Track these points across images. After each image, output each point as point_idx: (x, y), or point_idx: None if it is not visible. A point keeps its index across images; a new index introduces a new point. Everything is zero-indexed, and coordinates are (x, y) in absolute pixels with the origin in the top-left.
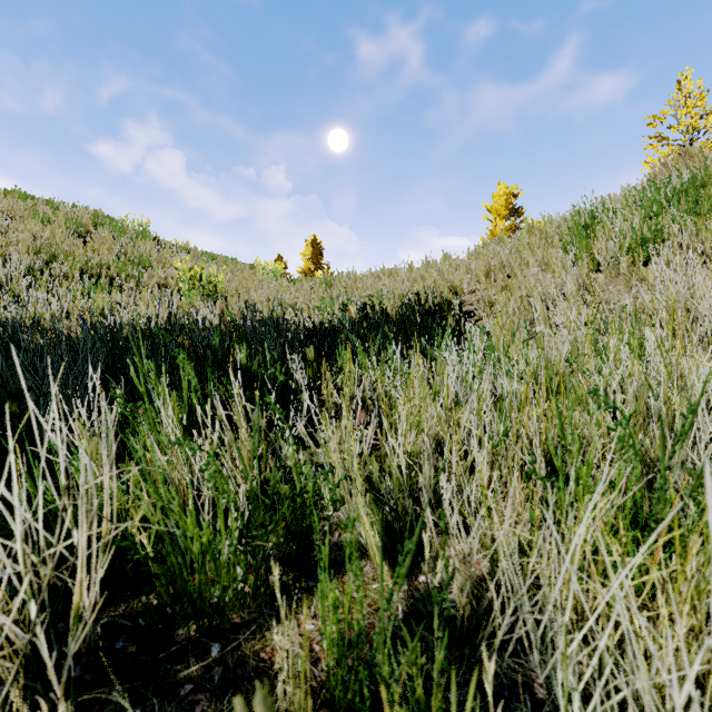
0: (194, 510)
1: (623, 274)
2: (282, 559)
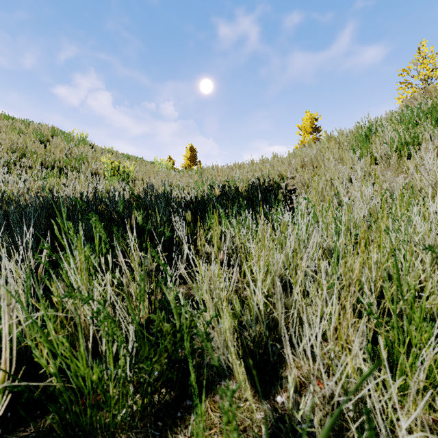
0: (84, 353)
1: (392, 165)
2: (164, 382)
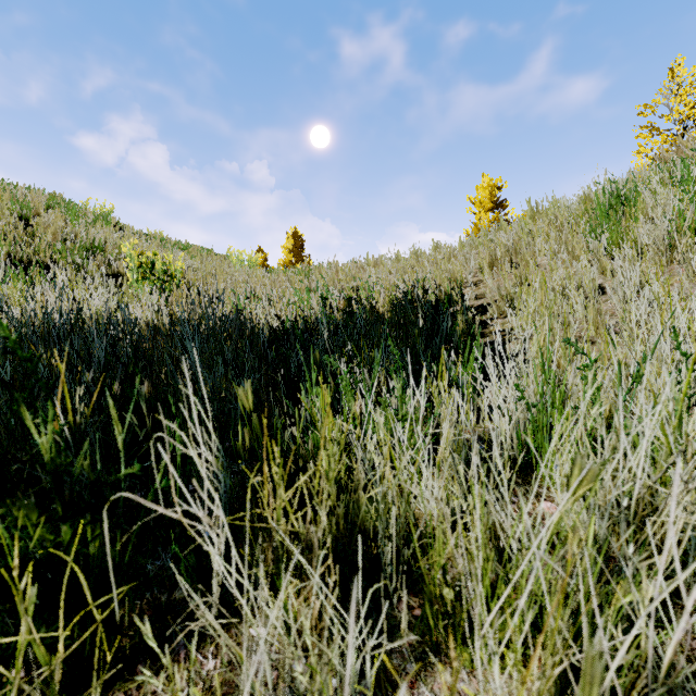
0: None
1: (677, 261)
2: None
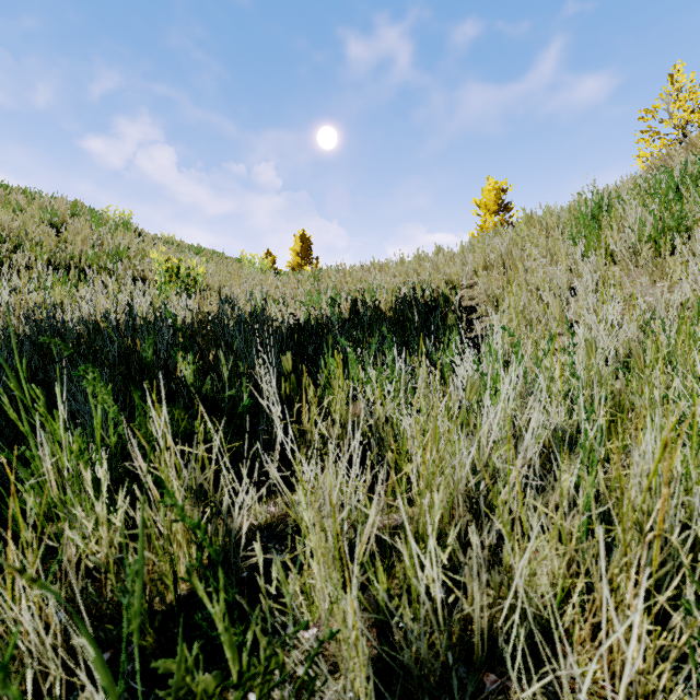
0: None
1: (641, 266)
2: None
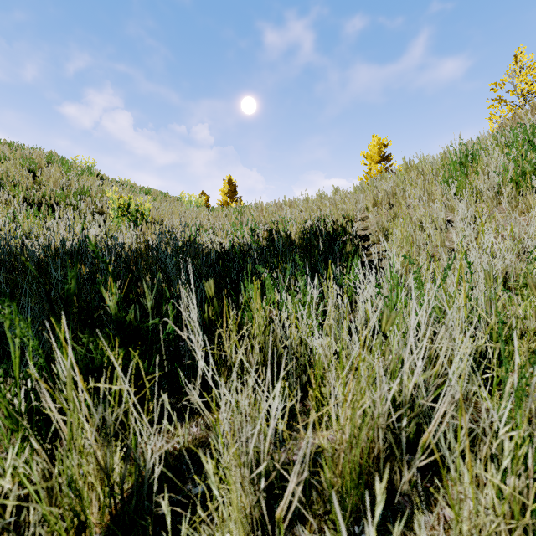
0: None
1: (504, 203)
2: None
